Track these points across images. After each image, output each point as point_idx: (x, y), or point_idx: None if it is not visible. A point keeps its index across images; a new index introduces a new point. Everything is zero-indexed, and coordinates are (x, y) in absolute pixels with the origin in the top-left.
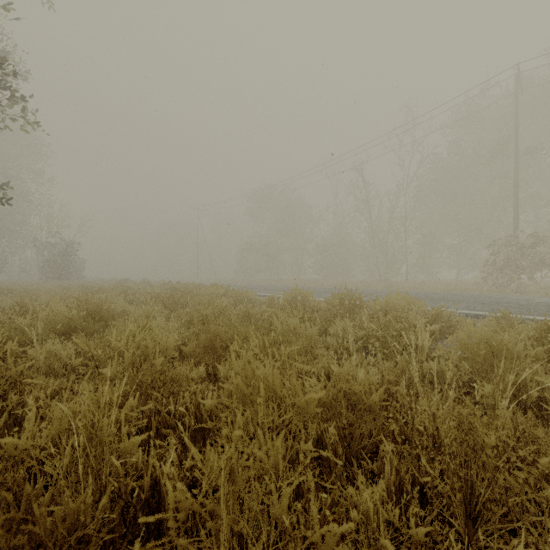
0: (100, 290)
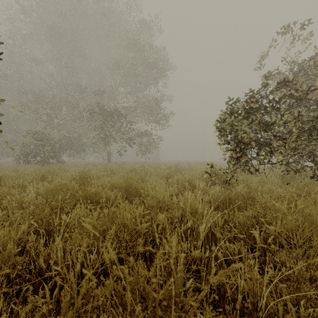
0: (180, 162)
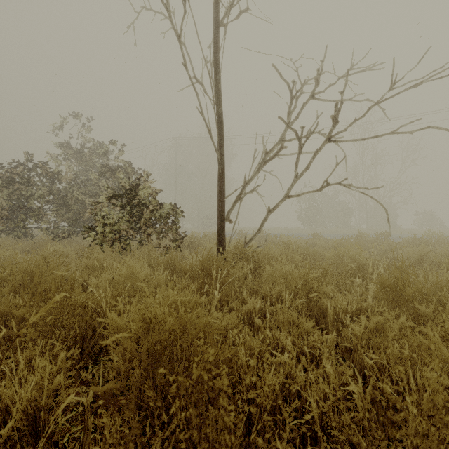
0: None
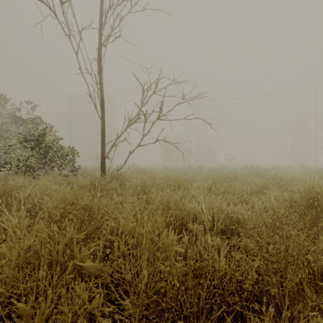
0: None
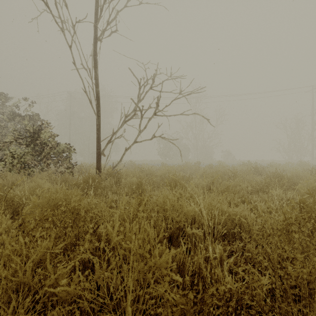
0: None
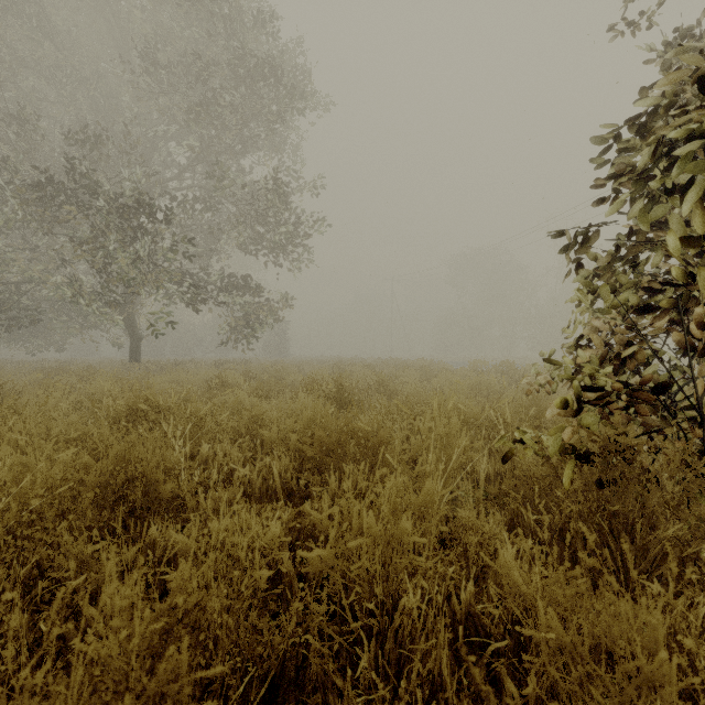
0: (341, 362)
